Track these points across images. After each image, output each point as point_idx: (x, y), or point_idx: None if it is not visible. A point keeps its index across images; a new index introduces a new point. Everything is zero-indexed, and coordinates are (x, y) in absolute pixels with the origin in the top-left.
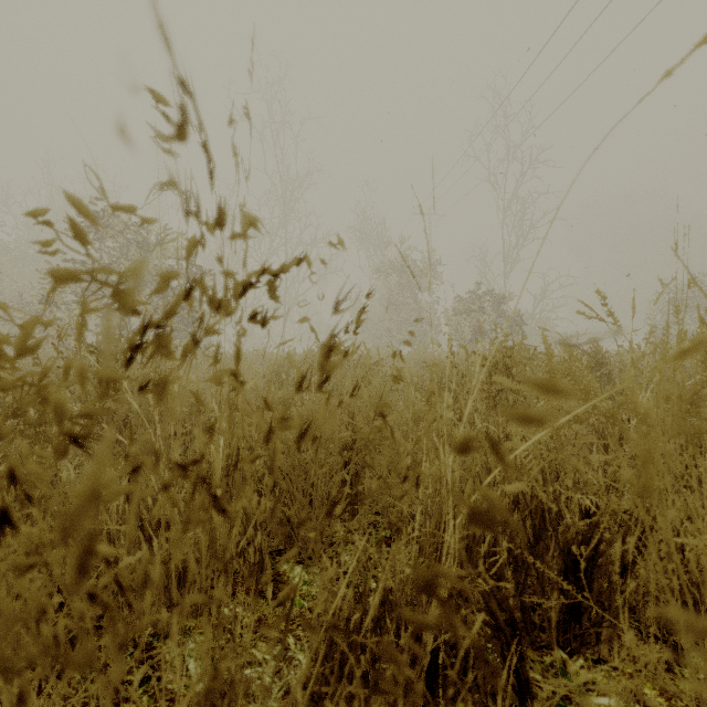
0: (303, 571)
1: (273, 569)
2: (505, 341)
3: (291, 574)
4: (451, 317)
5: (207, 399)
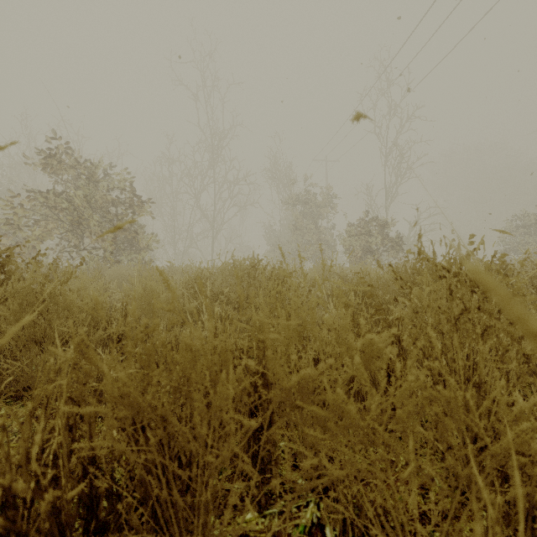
0: None
1: None
2: (470, 244)
3: None
4: (345, 239)
5: (113, 312)
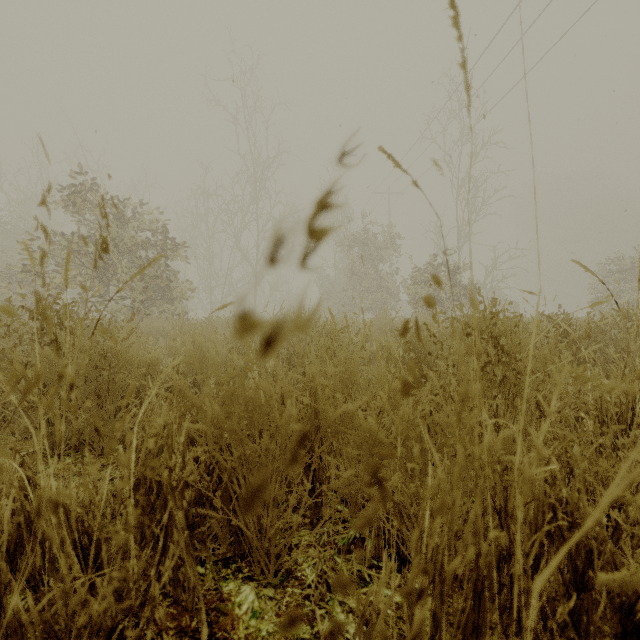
0: (252, 594)
1: (215, 590)
2: (492, 306)
3: (237, 599)
4: (409, 286)
5: (164, 368)
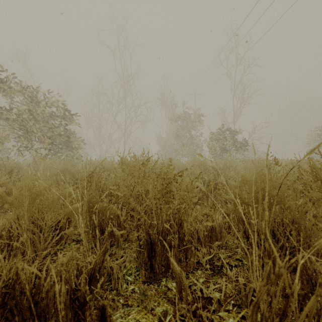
0: None
1: None
2: None
3: None
4: (209, 142)
5: None
